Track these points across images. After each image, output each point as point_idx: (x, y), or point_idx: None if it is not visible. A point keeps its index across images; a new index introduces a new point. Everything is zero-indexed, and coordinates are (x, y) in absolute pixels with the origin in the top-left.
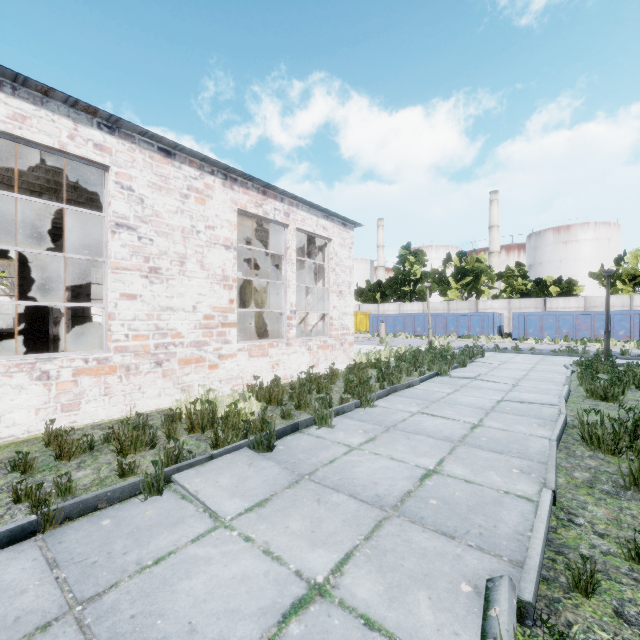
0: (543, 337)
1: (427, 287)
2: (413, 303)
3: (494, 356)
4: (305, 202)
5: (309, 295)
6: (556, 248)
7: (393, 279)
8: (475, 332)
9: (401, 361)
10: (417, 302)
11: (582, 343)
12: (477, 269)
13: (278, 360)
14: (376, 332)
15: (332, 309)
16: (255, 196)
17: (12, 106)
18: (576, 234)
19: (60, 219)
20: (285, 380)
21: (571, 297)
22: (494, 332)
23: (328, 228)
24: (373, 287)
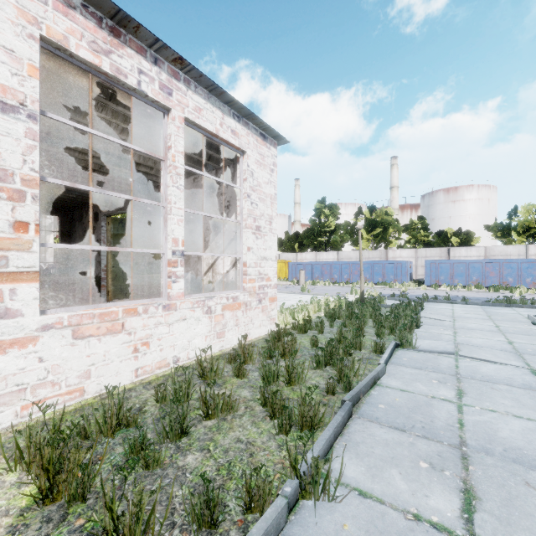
0: (454, 284)
1: (359, 229)
2: (328, 252)
3: (430, 307)
4: (200, 78)
5: (218, 235)
6: (446, 206)
7: (310, 230)
8: (389, 279)
9: (334, 318)
10: (332, 251)
11: (495, 290)
12: (385, 221)
13: (147, 336)
14: (295, 279)
15: (246, 251)
16: (91, 29)
17: None
18: (463, 194)
19: None
20: (162, 368)
21: (472, 247)
22: (407, 279)
23: (240, 134)
24: (291, 238)
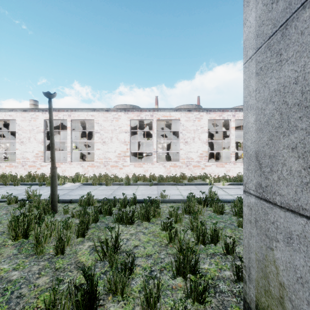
0: None
1: None
2: None
3: None
4: None
5: None
6: None
7: None
8: None
9: None
10: None
11: None
12: None
13: None
14: None
15: None
16: None
17: (241, 114)
18: None
19: (228, 128)
20: None
21: None
22: None
23: None
24: None
